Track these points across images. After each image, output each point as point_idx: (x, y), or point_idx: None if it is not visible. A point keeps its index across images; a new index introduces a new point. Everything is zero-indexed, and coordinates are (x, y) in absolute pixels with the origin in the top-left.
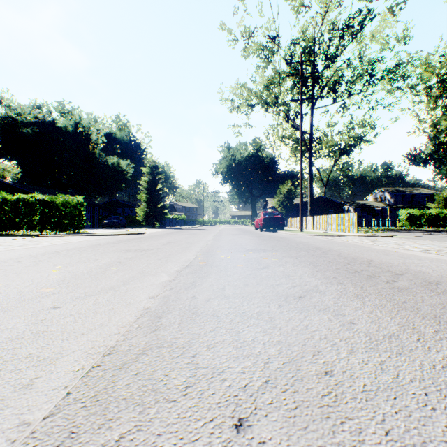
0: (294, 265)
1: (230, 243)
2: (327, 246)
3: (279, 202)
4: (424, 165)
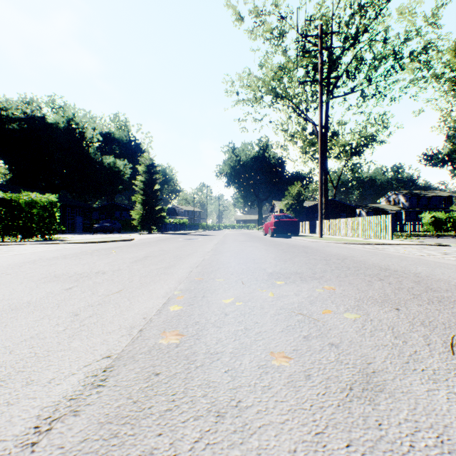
0: (443, 354)
1: (238, 257)
2: (395, 264)
3: (288, 205)
4: (442, 166)
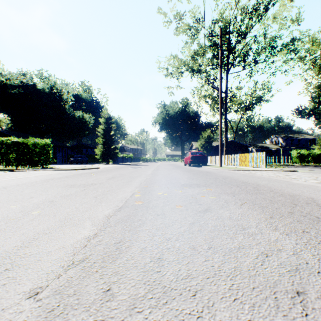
0: (237, 205)
1: (166, 177)
2: (252, 180)
3: (201, 144)
4: (308, 118)
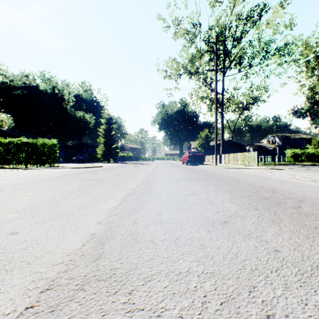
0: (215, 192)
1: (165, 174)
2: (237, 176)
3: (199, 144)
4: (304, 118)
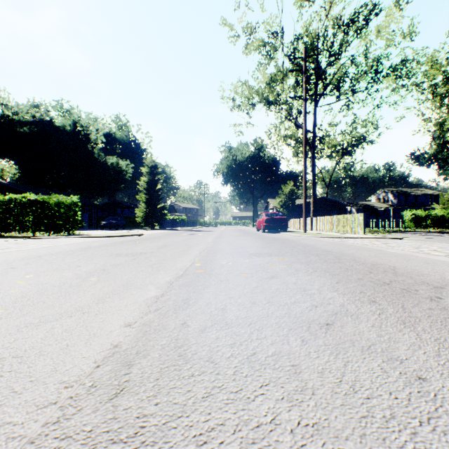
0: (307, 273)
1: (232, 246)
2: (338, 249)
3: (281, 202)
4: (428, 166)
